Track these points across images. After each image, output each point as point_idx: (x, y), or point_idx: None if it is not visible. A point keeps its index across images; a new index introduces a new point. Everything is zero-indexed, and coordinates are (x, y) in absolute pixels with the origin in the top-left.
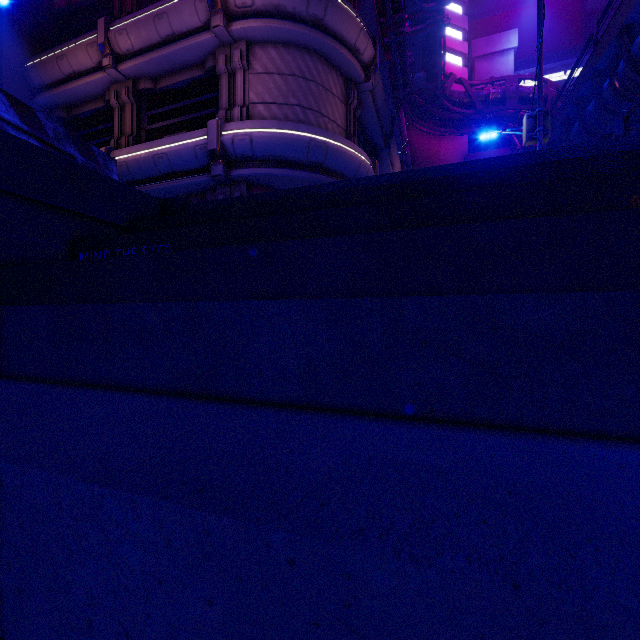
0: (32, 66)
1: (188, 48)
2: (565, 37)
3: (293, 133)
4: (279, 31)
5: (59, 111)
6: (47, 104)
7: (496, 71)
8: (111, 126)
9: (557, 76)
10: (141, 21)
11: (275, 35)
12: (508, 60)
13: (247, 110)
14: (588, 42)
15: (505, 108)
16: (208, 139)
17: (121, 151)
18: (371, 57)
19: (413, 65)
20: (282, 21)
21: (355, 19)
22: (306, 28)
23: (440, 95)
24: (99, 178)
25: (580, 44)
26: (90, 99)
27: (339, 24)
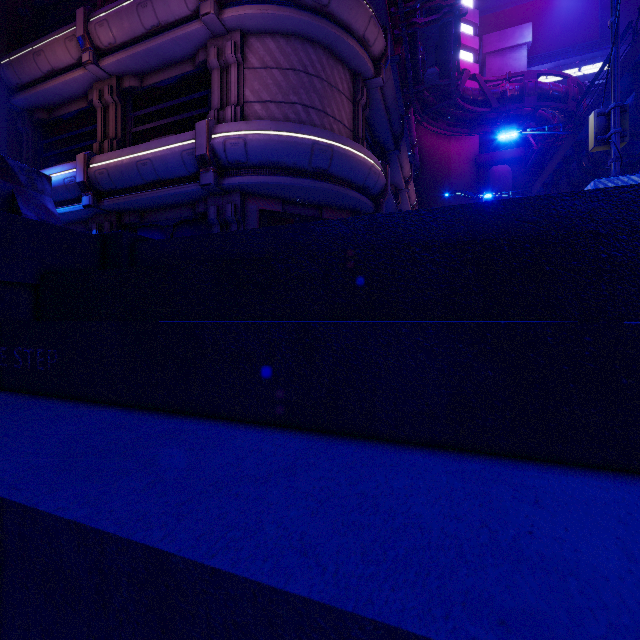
0: (8, 63)
1: (176, 40)
2: (581, 31)
3: (294, 135)
4: (278, 19)
5: (40, 112)
6: (26, 105)
7: (509, 67)
8: (95, 128)
9: (574, 72)
10: (123, 10)
11: (273, 24)
12: (521, 56)
13: (242, 109)
14: (625, 30)
15: (523, 106)
16: (196, 143)
17: (102, 156)
18: (382, 49)
19: (424, 60)
20: (281, 7)
21: (364, 5)
22: (309, 15)
23: (453, 92)
24: None
25: (597, 38)
26: (72, 99)
27: (346, 11)
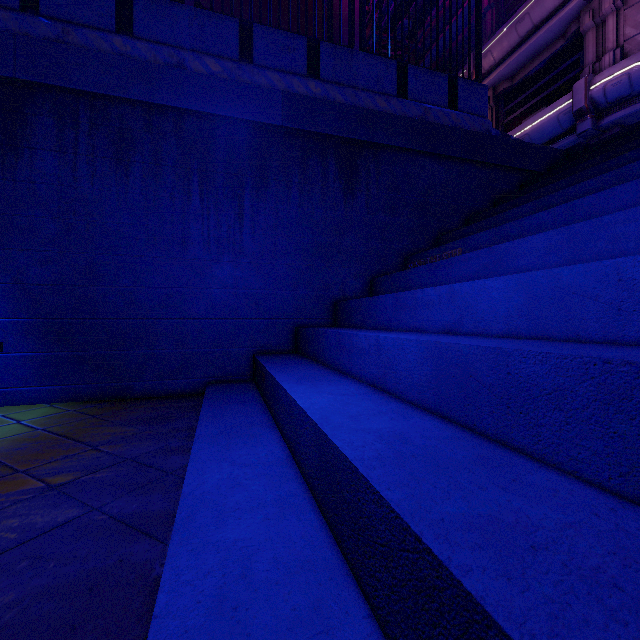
0: None
1: (548, 30)
2: None
3: None
4: None
5: None
6: None
7: None
8: None
9: None
10: (503, 36)
11: None
12: None
13: (621, 50)
14: None
15: None
16: (573, 101)
17: None
18: None
19: None
20: None
21: None
22: None
23: None
24: (531, 147)
25: None
26: None
27: None
